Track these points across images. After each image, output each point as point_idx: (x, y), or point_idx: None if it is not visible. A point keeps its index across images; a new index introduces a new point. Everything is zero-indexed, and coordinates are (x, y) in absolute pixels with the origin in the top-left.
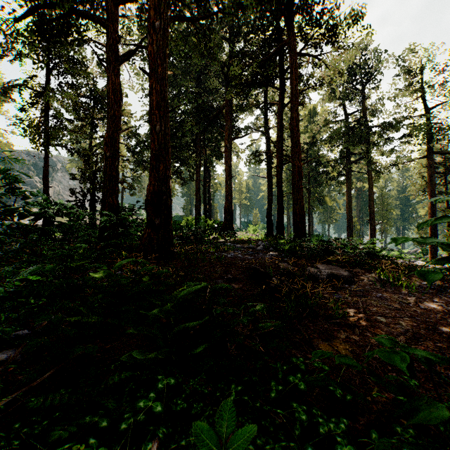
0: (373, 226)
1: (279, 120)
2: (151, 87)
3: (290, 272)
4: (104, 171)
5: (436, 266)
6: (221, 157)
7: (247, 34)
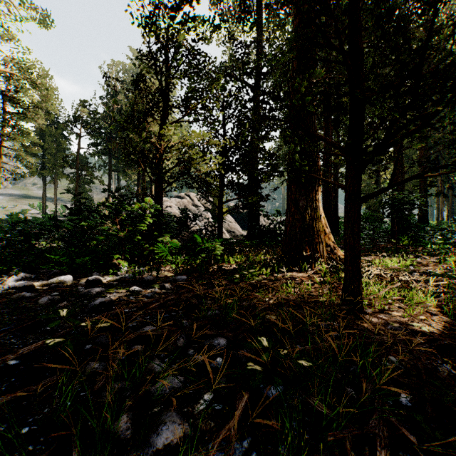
0: None
1: None
2: (420, 182)
3: None
4: None
5: None
6: None
7: None
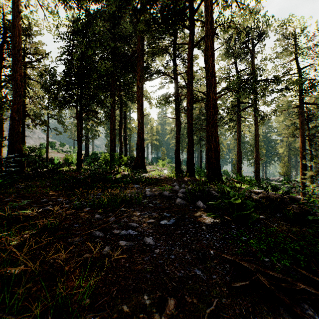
0: (258, 161)
1: (189, 59)
2: None
3: None
4: None
5: None
6: (134, 100)
7: None
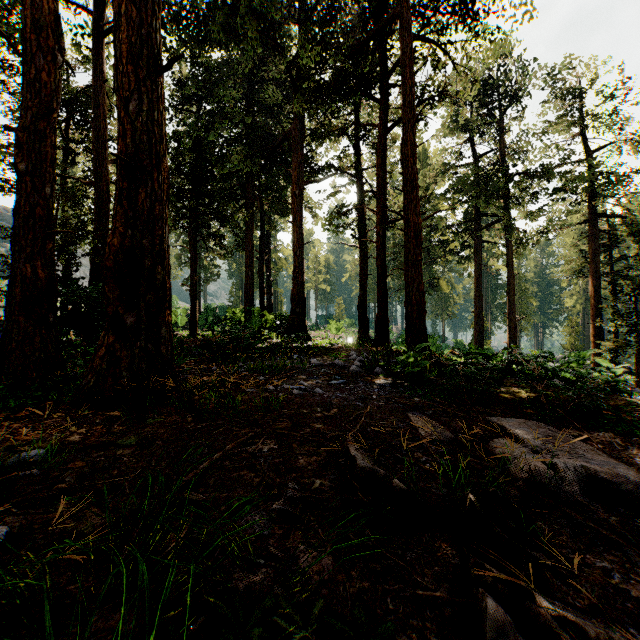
0: (513, 322)
1: (380, 151)
2: (116, 11)
3: (497, 497)
4: (15, 206)
5: None
6: (287, 214)
7: (329, 11)
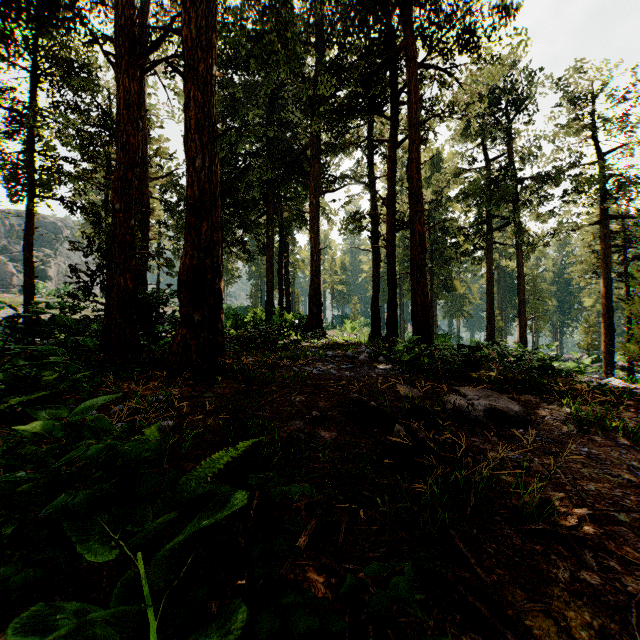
0: (524, 321)
1: (390, 165)
2: (187, 96)
3: (424, 408)
4: (111, 235)
5: (636, 385)
6: (305, 221)
7: (343, 37)
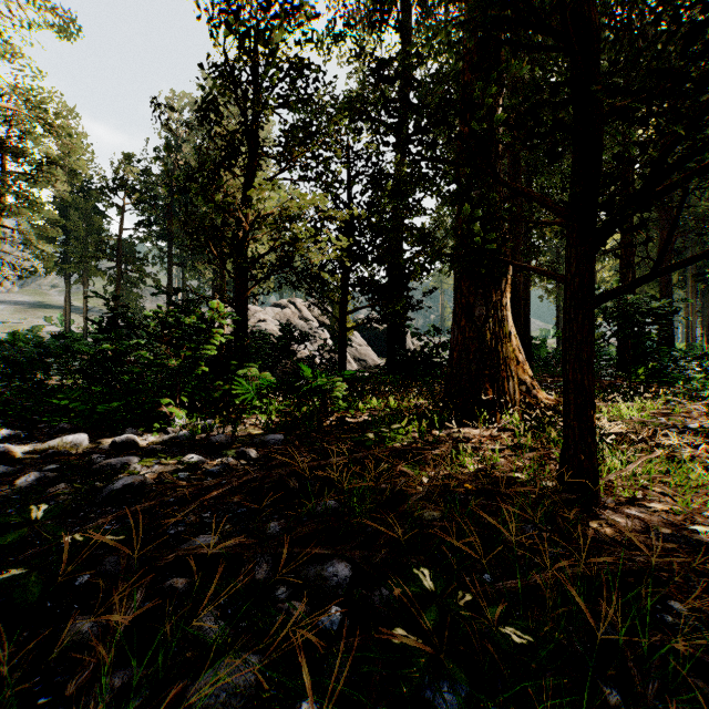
0: None
1: None
2: (660, 281)
3: None
4: None
5: None
6: None
7: None
